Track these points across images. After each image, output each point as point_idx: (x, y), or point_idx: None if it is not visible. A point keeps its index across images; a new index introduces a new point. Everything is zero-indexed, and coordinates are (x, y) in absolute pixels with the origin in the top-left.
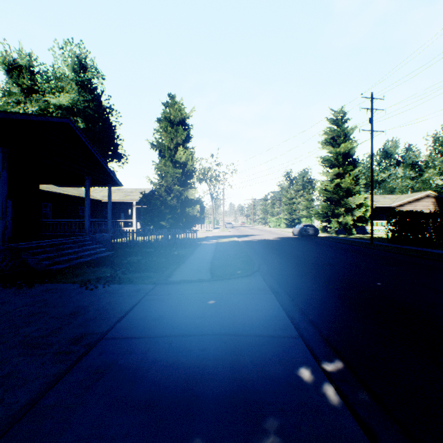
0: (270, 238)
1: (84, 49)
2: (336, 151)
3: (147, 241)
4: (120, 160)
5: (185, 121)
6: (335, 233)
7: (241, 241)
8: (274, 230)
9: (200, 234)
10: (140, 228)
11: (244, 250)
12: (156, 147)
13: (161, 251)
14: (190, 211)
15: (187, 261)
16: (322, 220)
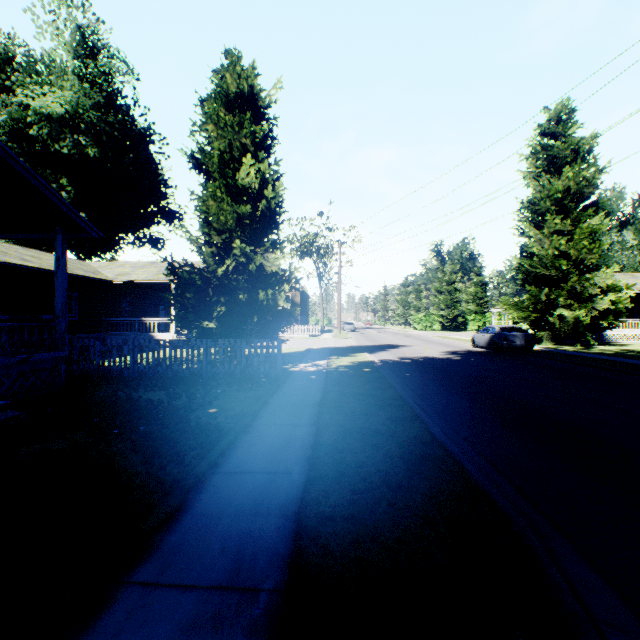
0: (435, 354)
1: (89, 11)
2: (558, 185)
3: (165, 366)
4: (172, 220)
5: (261, 107)
6: (552, 343)
7: (381, 364)
8: (427, 336)
9: (298, 343)
10: (187, 333)
11: (405, 402)
12: (199, 163)
13: (177, 402)
14: (270, 298)
15: (197, 492)
16: (524, 318)
